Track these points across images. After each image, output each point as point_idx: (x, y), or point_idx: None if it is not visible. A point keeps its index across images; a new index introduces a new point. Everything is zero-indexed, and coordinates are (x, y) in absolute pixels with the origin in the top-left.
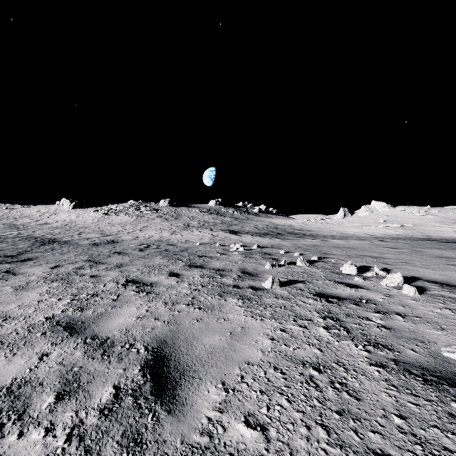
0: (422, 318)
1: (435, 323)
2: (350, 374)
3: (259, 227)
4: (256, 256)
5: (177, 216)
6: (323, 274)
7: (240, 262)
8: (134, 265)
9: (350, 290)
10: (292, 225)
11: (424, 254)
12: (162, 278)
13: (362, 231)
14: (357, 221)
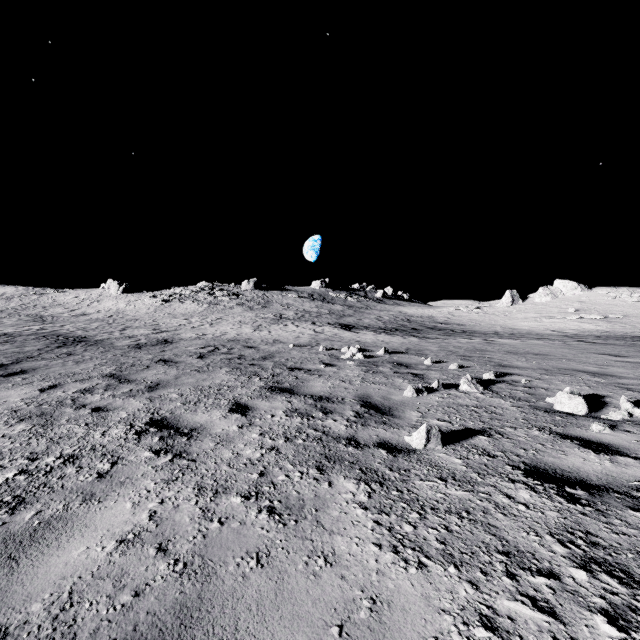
0: None
1: None
2: None
3: (384, 319)
4: (384, 370)
5: (266, 303)
6: (518, 413)
7: (358, 382)
8: (178, 386)
9: (598, 459)
10: (433, 316)
11: None
12: (215, 416)
13: (542, 326)
14: (532, 310)
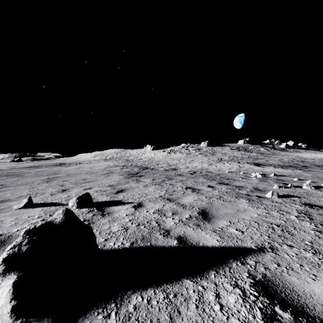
0: None
1: None
2: (296, 230)
3: (284, 161)
4: (269, 181)
5: (213, 153)
6: (322, 195)
7: (255, 183)
8: (188, 181)
9: None
10: None
11: None
12: (204, 187)
13: None
14: None
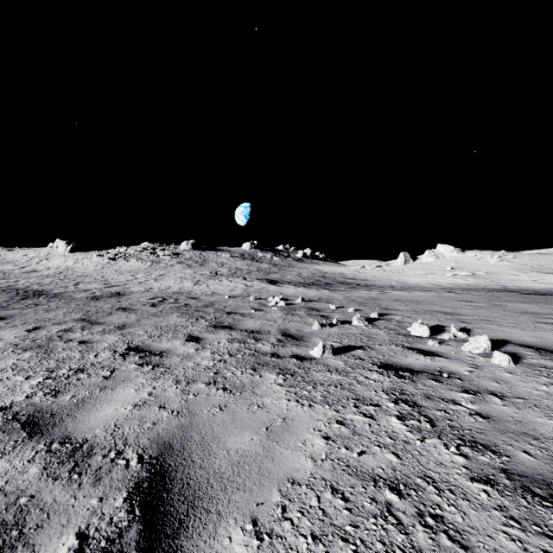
0: (527, 400)
1: (546, 407)
2: (446, 498)
3: (304, 276)
4: (300, 313)
5: (203, 262)
6: (387, 337)
7: (280, 321)
8: (141, 326)
9: (424, 359)
10: (343, 273)
11: (505, 308)
12: (176, 344)
13: (426, 281)
14: (420, 268)
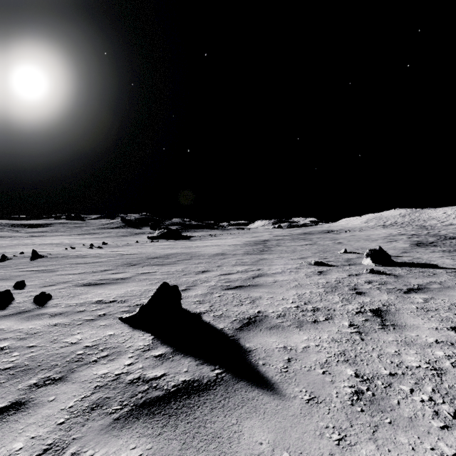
0: None
1: None
2: None
3: None
4: None
5: None
6: None
7: None
8: None
9: None
10: None
11: None
12: None
13: None
14: None
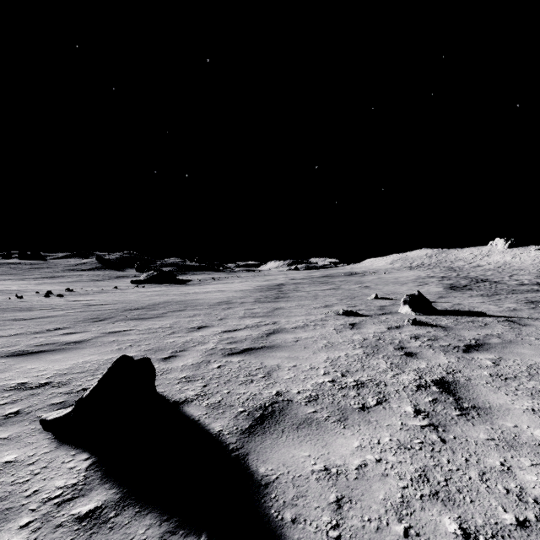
0: None
1: None
2: None
3: None
4: None
5: None
6: None
7: None
8: None
9: None
10: None
11: None
12: None
13: None
14: None
